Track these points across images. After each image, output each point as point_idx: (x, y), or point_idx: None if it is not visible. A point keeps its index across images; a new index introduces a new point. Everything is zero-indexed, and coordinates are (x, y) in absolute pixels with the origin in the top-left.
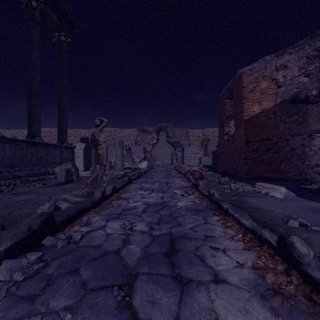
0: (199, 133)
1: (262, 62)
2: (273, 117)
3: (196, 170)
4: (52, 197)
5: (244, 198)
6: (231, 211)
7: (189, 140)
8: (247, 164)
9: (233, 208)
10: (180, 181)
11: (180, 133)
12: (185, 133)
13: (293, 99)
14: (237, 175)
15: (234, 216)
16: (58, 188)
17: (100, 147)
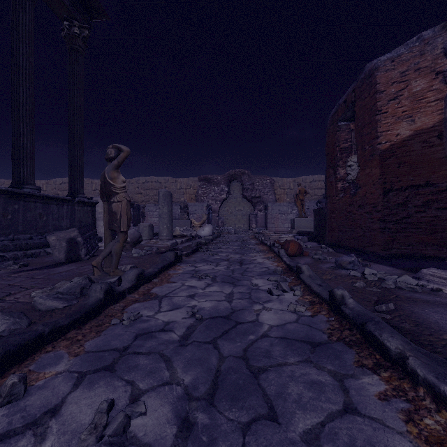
0: (290, 183)
1: (415, 43)
2: (439, 143)
3: (292, 240)
4: (9, 296)
5: (414, 310)
6: (423, 371)
7: (275, 194)
8: (385, 231)
9: (417, 352)
10: (263, 258)
11: (262, 183)
12: (269, 183)
13: None
14: (364, 249)
15: (445, 397)
16: (39, 275)
17: (116, 199)
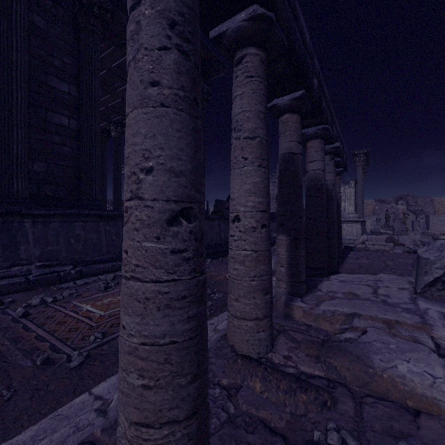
0: None
1: None
2: None
3: None
4: None
5: None
6: None
7: (434, 208)
8: None
9: None
10: None
11: (423, 201)
12: (429, 201)
13: None
14: None
15: None
16: None
17: (406, 225)
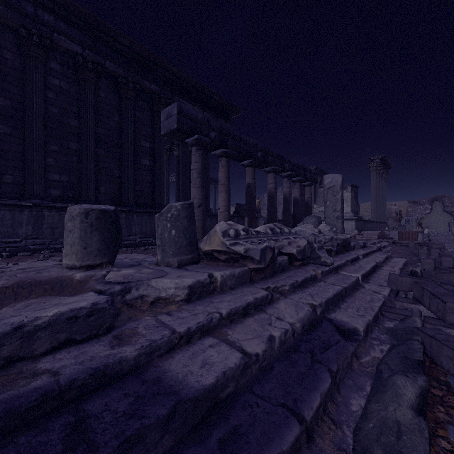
0: None
1: None
2: None
3: None
4: None
5: None
6: None
7: None
8: None
9: None
10: None
11: None
12: None
13: None
14: None
15: None
16: None
17: (423, 225)
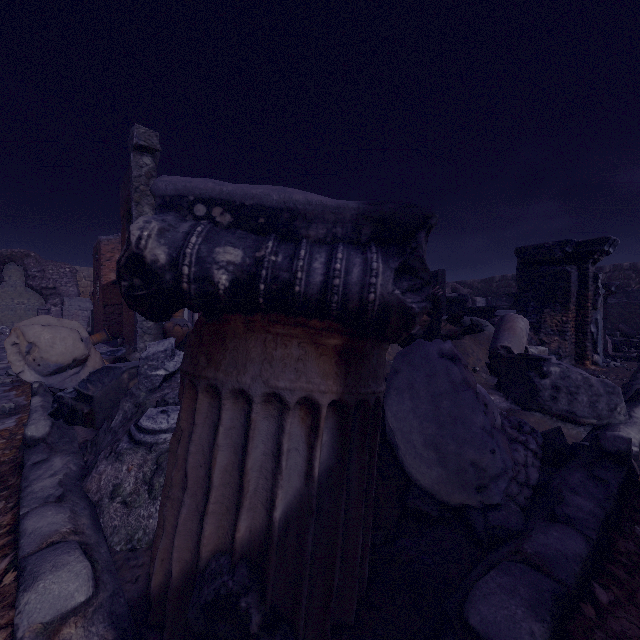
0: None
1: (117, 236)
2: None
3: None
4: None
5: None
6: None
7: (78, 286)
8: (106, 326)
9: None
10: None
11: (59, 272)
12: (69, 272)
13: (115, 281)
14: None
15: None
16: None
17: None
